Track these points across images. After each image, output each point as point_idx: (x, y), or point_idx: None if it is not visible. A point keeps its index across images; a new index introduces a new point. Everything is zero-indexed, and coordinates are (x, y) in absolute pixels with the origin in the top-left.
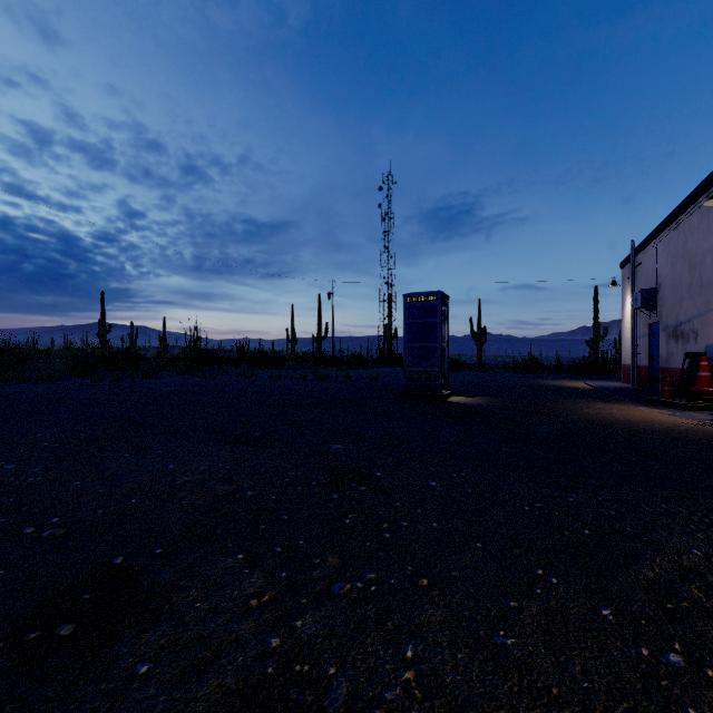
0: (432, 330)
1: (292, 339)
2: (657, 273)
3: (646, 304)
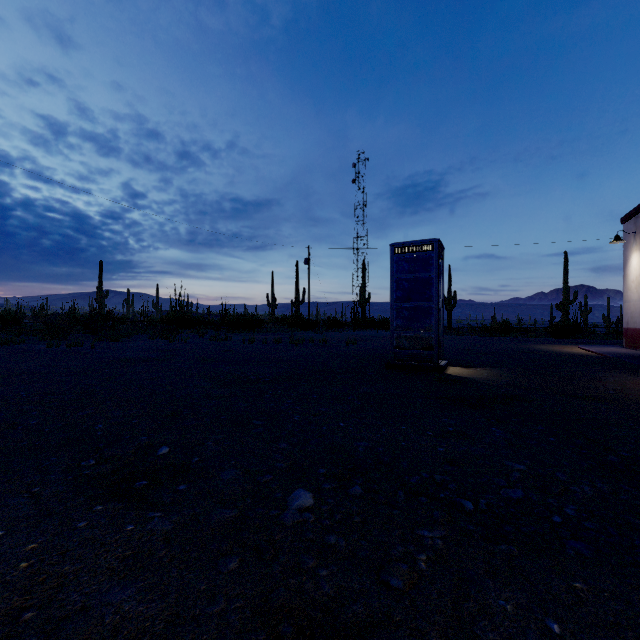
0: (427, 286)
1: (272, 303)
2: None
3: None
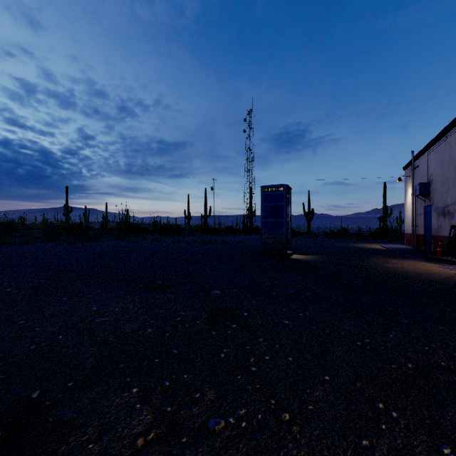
0: (280, 210)
1: (188, 216)
2: (430, 172)
3: (423, 193)
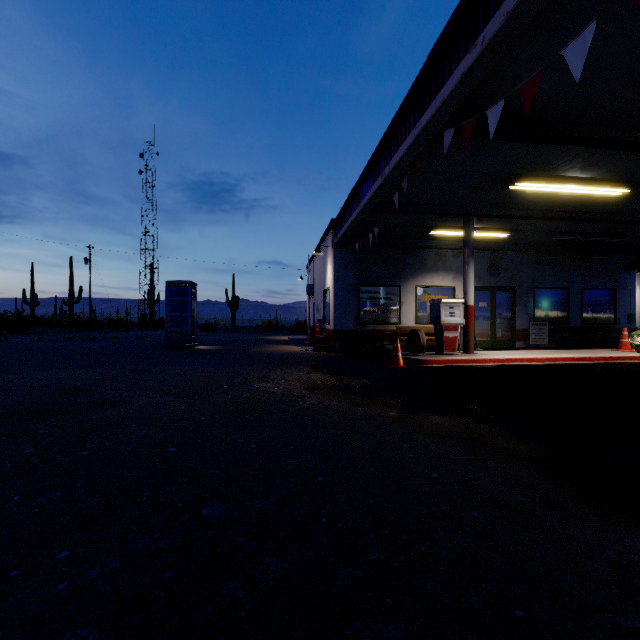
0: (186, 305)
1: (31, 301)
2: (314, 277)
3: (310, 293)
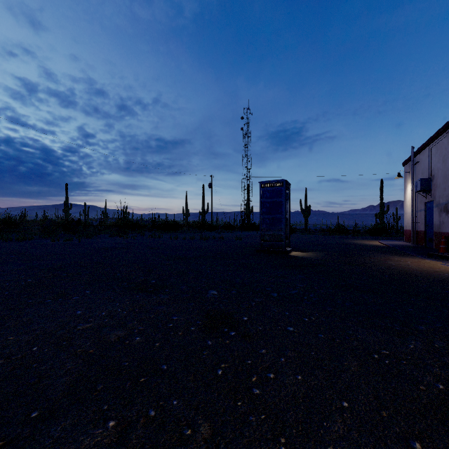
0: (279, 206)
1: (186, 213)
2: (431, 168)
3: (424, 189)
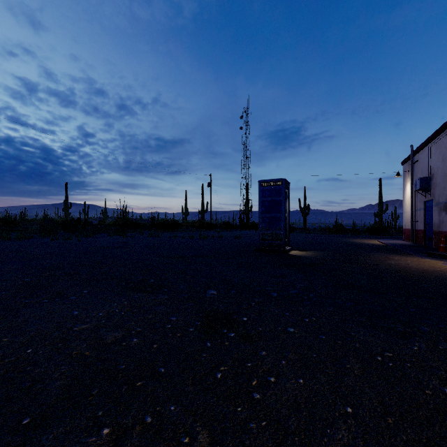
0: (278, 205)
1: (185, 212)
2: (431, 166)
3: (423, 188)
